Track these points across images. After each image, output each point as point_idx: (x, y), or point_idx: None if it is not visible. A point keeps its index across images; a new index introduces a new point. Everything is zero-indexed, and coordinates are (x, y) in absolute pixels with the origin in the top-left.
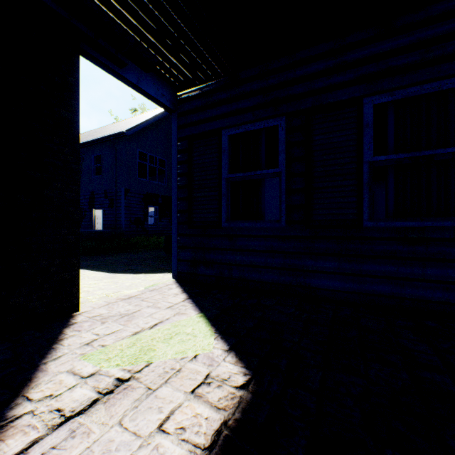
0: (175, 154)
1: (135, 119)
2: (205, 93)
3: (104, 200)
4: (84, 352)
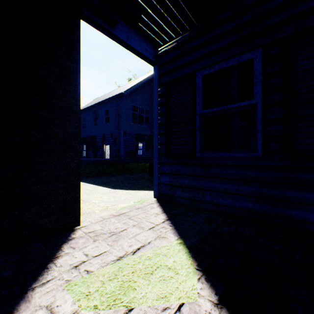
0: (156, 98)
1: (130, 84)
2: (180, 44)
3: (111, 139)
4: (69, 278)
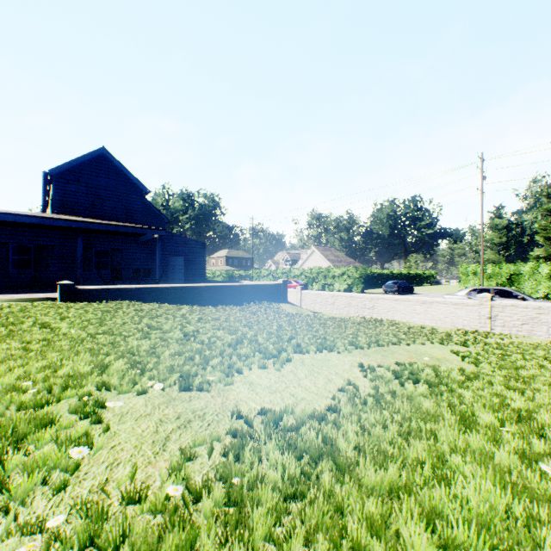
0: None
1: None
2: None
3: None
4: None
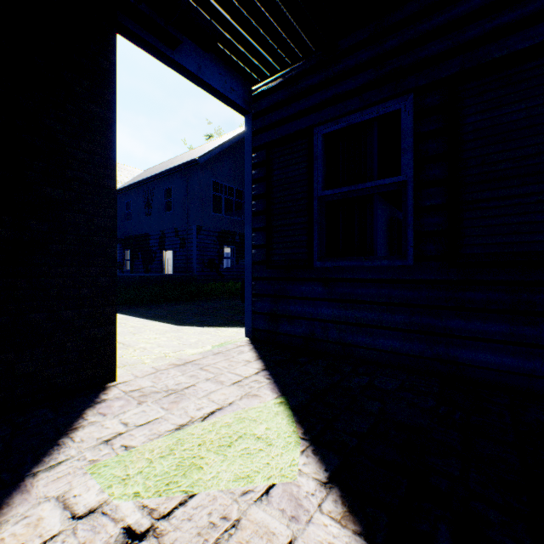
0: (249, 170)
1: (209, 144)
2: (288, 80)
3: (175, 239)
4: (96, 457)
